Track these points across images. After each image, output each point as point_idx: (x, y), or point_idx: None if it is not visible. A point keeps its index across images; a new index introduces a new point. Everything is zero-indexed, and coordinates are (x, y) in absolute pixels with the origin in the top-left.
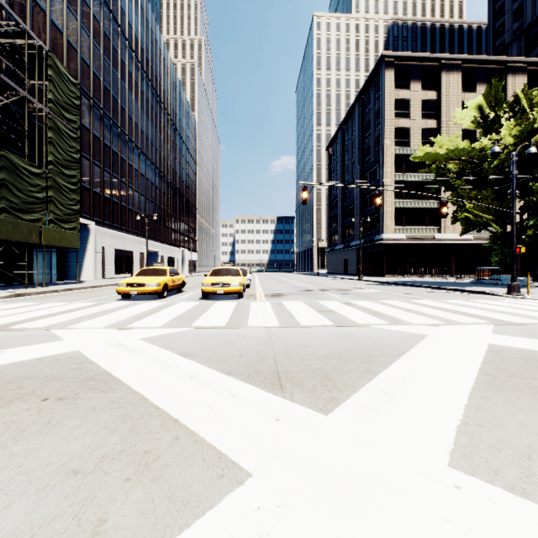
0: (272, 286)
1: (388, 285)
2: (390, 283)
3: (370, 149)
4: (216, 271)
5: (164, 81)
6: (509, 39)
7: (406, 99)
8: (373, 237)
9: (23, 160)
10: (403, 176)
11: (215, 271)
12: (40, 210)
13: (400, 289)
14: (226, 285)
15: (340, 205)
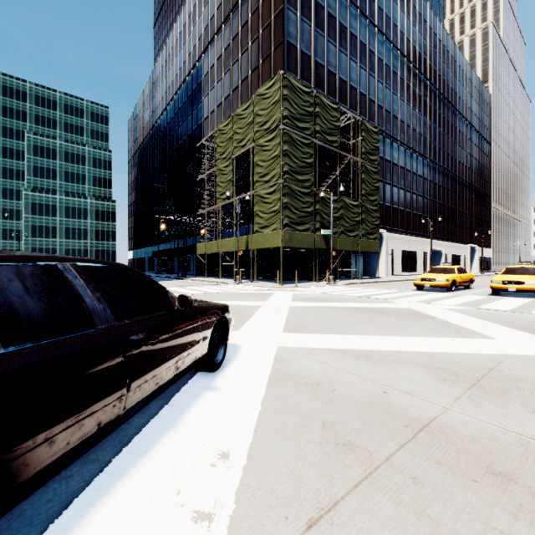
0: None
1: None
2: None
3: None
4: (508, 270)
5: (447, 74)
6: None
7: None
8: None
9: (349, 199)
10: None
11: (507, 270)
12: (358, 229)
13: None
14: (519, 283)
15: None
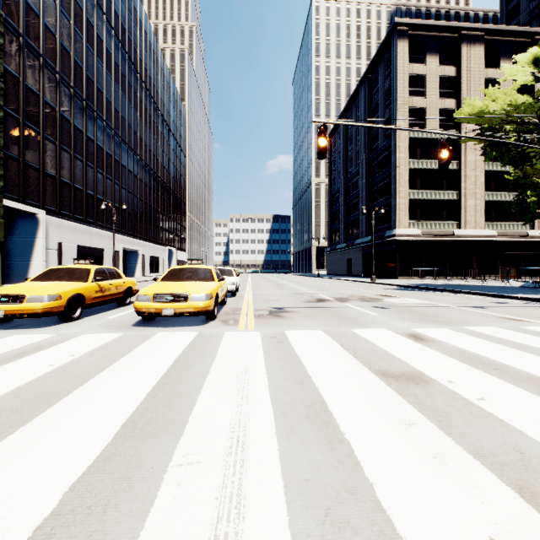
0: (267, 292)
1: (419, 290)
2: (418, 288)
3: (378, 134)
4: (173, 273)
5: (146, 57)
6: (525, 20)
7: (421, 75)
8: (383, 233)
9: None
10: (418, 163)
11: (171, 273)
12: None
13: (448, 298)
14: (180, 298)
15: (342, 200)
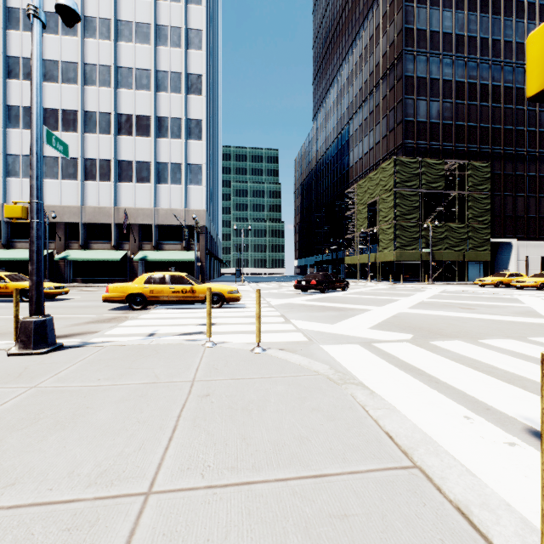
0: None
1: None
2: None
3: None
4: (533, 275)
5: None
6: None
7: None
8: None
9: (454, 224)
10: None
11: (533, 275)
12: (463, 244)
13: None
14: (523, 282)
15: None
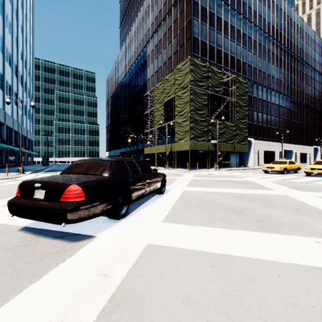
0: None
1: None
2: None
3: None
4: (317, 162)
5: (297, 39)
6: None
7: None
8: None
9: (229, 122)
10: None
11: (316, 162)
12: (234, 139)
13: None
14: (319, 169)
15: None
